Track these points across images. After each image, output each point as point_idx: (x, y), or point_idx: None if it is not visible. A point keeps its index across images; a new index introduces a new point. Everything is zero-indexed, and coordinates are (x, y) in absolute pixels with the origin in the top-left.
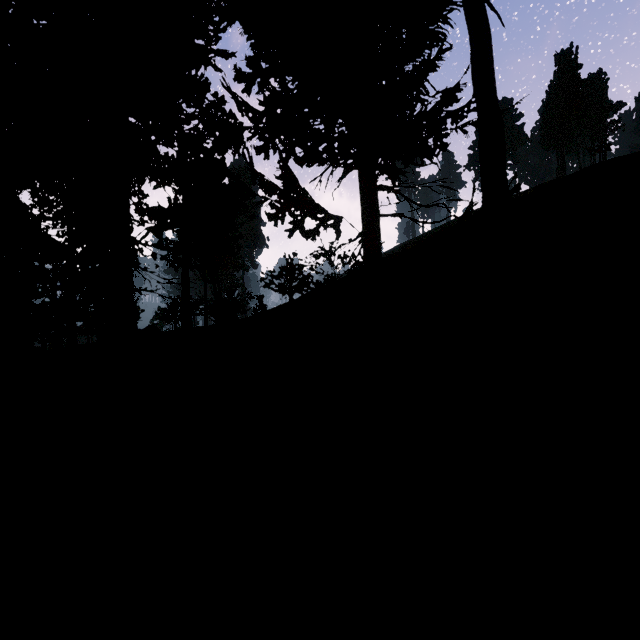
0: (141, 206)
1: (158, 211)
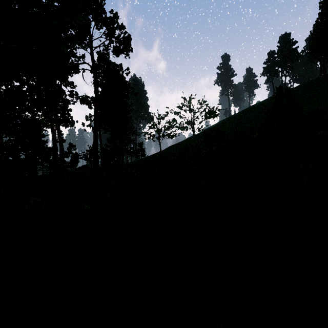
0: (72, 92)
1: (85, 98)
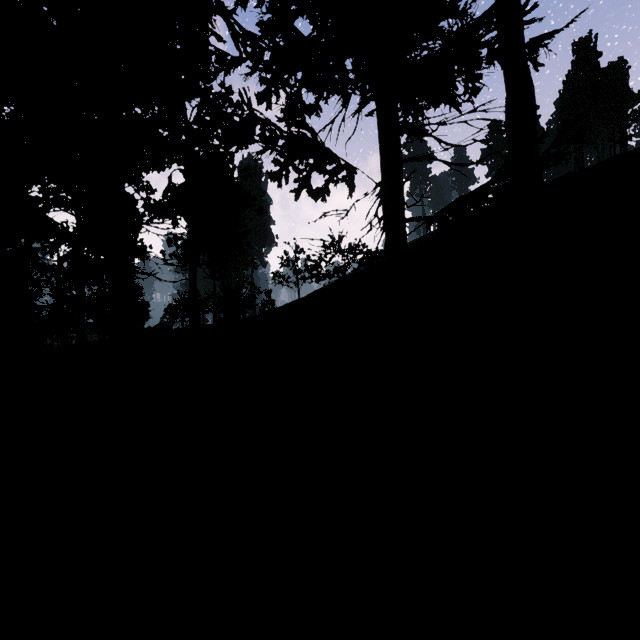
0: (149, 201)
1: None
